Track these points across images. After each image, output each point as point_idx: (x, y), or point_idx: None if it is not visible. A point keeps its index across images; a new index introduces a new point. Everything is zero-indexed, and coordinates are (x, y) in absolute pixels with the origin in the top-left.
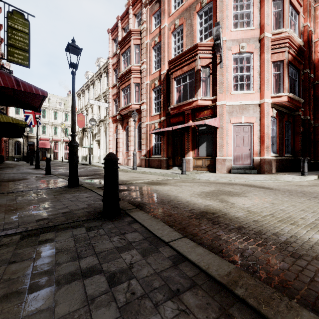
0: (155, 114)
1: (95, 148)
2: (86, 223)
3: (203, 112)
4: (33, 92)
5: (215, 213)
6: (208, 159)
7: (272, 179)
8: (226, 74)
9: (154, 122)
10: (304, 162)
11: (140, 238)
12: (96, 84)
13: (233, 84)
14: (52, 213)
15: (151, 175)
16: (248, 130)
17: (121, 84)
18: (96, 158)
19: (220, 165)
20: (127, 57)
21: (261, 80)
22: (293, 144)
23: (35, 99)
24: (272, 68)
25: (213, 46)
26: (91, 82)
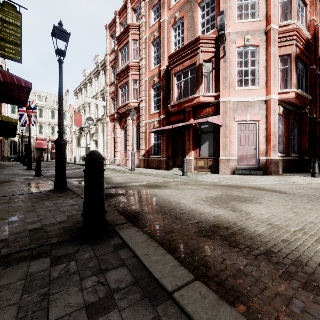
0: (155, 113)
1: (93, 148)
2: (56, 249)
3: (205, 109)
4: (15, 83)
5: (229, 227)
6: (210, 160)
7: (282, 181)
8: (230, 69)
9: (154, 121)
10: (315, 162)
11: (128, 280)
12: (94, 83)
13: (237, 80)
14: (16, 231)
15: (150, 177)
16: (253, 128)
17: (119, 81)
18: None
19: (223, 166)
20: (125, 53)
21: (268, 76)
22: (300, 144)
23: (20, 92)
24: (279, 63)
25: (216, 39)
26: (89, 81)
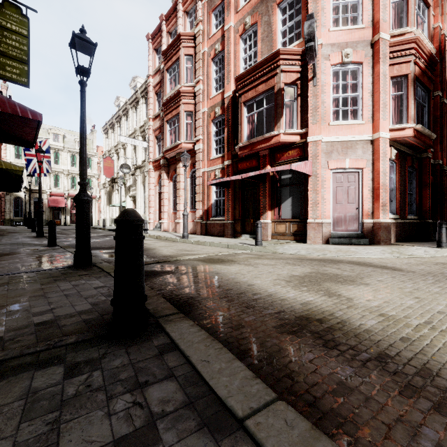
0: (216, 157)
1: (129, 207)
2: (73, 352)
3: (287, 152)
4: (18, 115)
5: (323, 319)
6: (294, 223)
7: (395, 253)
8: (322, 95)
9: (215, 168)
10: (441, 227)
11: (178, 399)
12: (131, 115)
13: (332, 111)
14: (15, 325)
15: (209, 247)
16: (355, 179)
17: (166, 113)
18: None
19: (312, 231)
20: (175, 73)
21: (375, 105)
22: (419, 201)
23: (25, 127)
24: (390, 87)
25: (302, 54)
26: (124, 113)
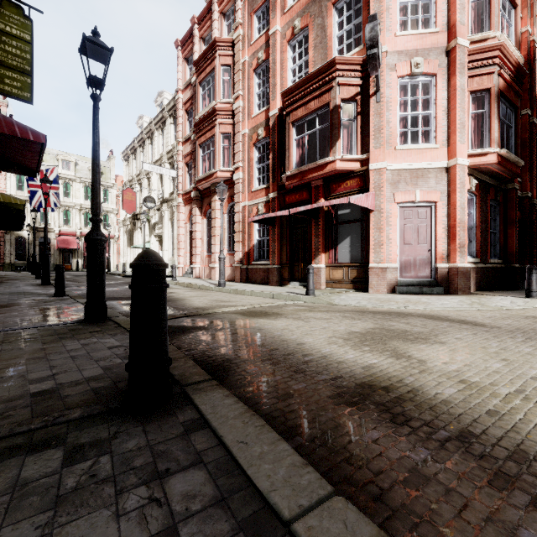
0: (259, 189)
1: (154, 248)
2: (76, 431)
3: (345, 183)
4: (16, 136)
5: (390, 387)
6: (353, 268)
7: (475, 305)
8: (387, 114)
9: (257, 202)
10: (531, 273)
11: (207, 494)
12: (157, 138)
13: (398, 133)
14: (7, 396)
15: (250, 297)
16: (426, 215)
17: (198, 136)
18: None
19: (375, 278)
20: (209, 87)
21: (451, 125)
22: (504, 242)
23: (26, 151)
24: (469, 103)
25: (363, 63)
26: (148, 135)
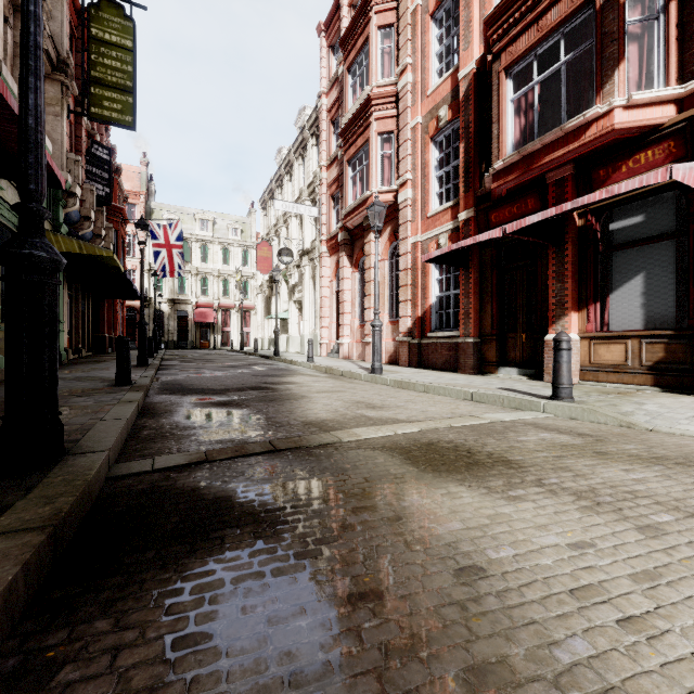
0: (440, 210)
1: (293, 319)
2: None
3: (632, 159)
4: None
5: None
6: (654, 341)
7: None
8: None
9: (437, 233)
10: None
11: None
12: (296, 171)
13: None
14: None
15: (426, 397)
16: None
17: (346, 147)
18: (296, 342)
19: None
20: (361, 70)
21: None
22: None
23: (2, 122)
24: None
25: None
26: (287, 169)
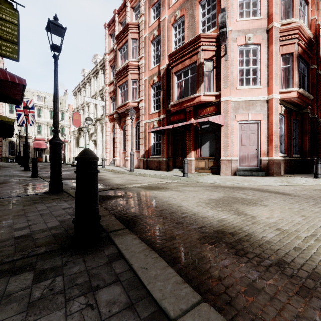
0: (154, 112)
1: (91, 148)
2: (42, 261)
3: (206, 109)
4: (8, 80)
5: (234, 233)
6: (211, 160)
7: (284, 182)
8: (231, 67)
9: (153, 120)
10: (317, 163)
11: (122, 301)
12: (93, 82)
13: (238, 79)
14: None
15: (149, 178)
16: (255, 128)
17: (118, 81)
18: None
19: (224, 166)
20: (124, 52)
21: (270, 74)
22: (301, 144)
23: (14, 90)
24: (280, 61)
25: (217, 37)
26: (88, 80)
